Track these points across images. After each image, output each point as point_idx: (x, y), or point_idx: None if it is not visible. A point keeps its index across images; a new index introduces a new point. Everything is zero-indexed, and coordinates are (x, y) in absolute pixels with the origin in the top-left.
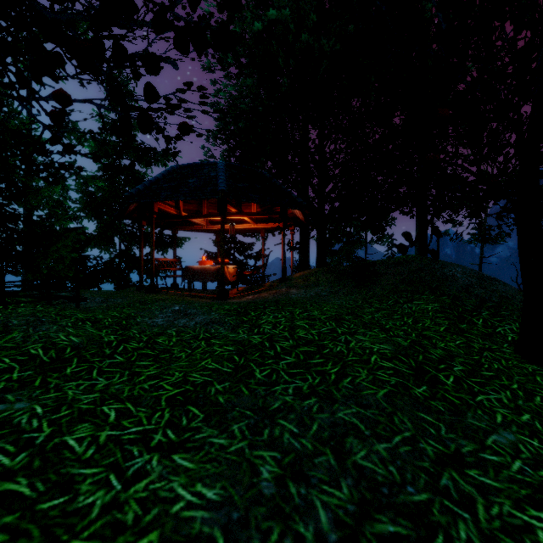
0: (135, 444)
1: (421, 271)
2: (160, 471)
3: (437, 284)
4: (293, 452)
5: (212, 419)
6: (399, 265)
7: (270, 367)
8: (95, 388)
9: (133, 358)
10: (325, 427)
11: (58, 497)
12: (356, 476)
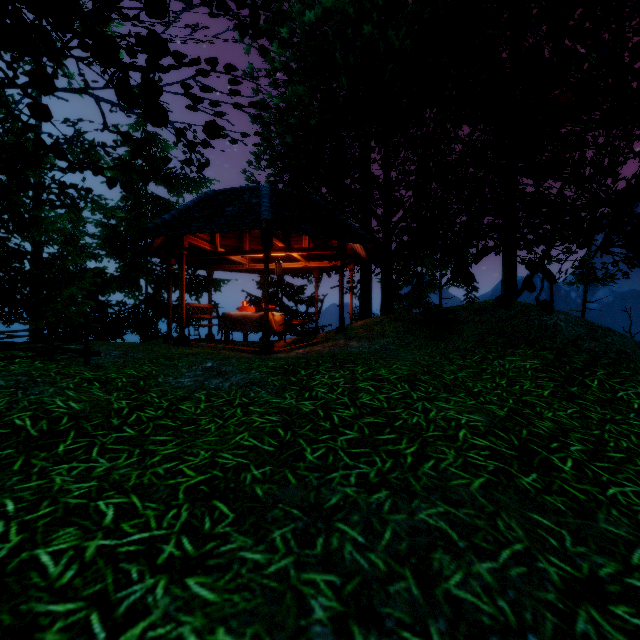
0: (135, 560)
1: (513, 318)
2: (166, 606)
3: (535, 335)
4: (357, 575)
5: (245, 521)
6: (485, 312)
7: (325, 445)
8: (92, 473)
9: (147, 431)
10: (402, 534)
11: None
12: (451, 615)
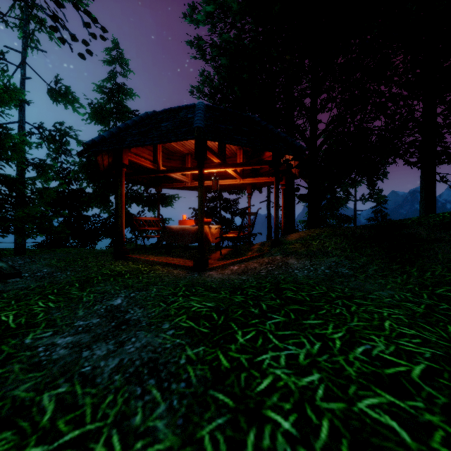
0: None
1: None
2: None
3: None
4: None
5: None
6: None
7: None
8: None
9: None
10: None
11: None
12: None
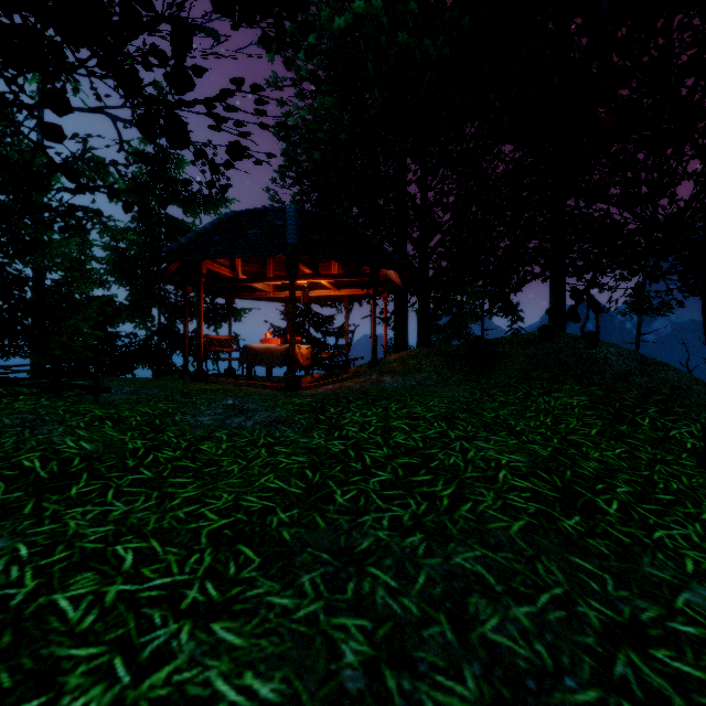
0: (157, 605)
1: (560, 352)
2: (192, 650)
3: (583, 370)
4: (390, 619)
5: (272, 566)
6: (530, 345)
7: (356, 487)
8: (108, 517)
9: (166, 473)
10: (436, 579)
11: (30, 698)
12: (486, 659)
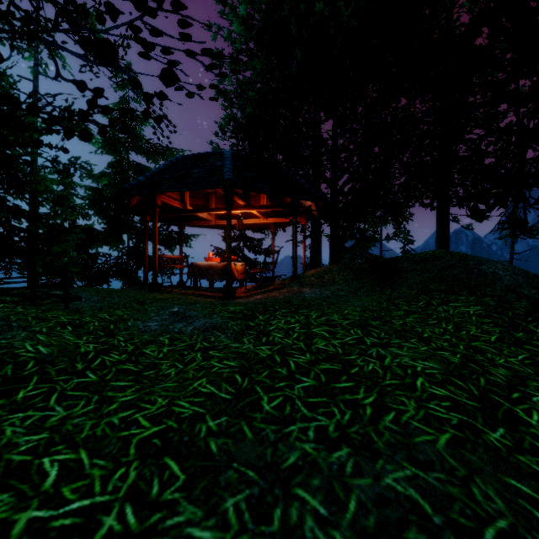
0: None
1: (453, 267)
2: None
3: (475, 283)
4: None
5: (196, 485)
6: (426, 262)
7: (282, 394)
8: (46, 423)
9: (109, 376)
10: (368, 505)
11: None
12: None
